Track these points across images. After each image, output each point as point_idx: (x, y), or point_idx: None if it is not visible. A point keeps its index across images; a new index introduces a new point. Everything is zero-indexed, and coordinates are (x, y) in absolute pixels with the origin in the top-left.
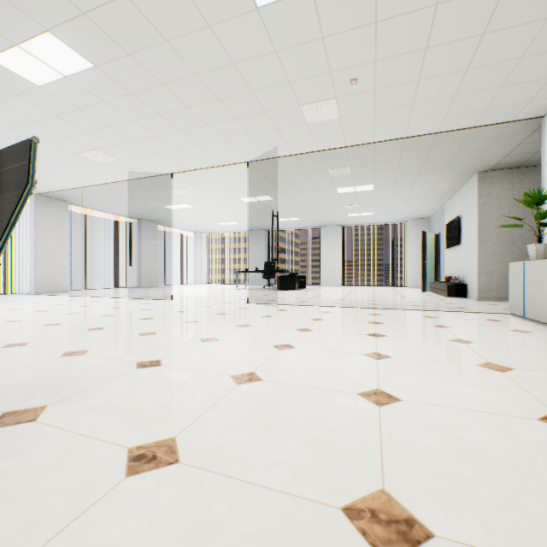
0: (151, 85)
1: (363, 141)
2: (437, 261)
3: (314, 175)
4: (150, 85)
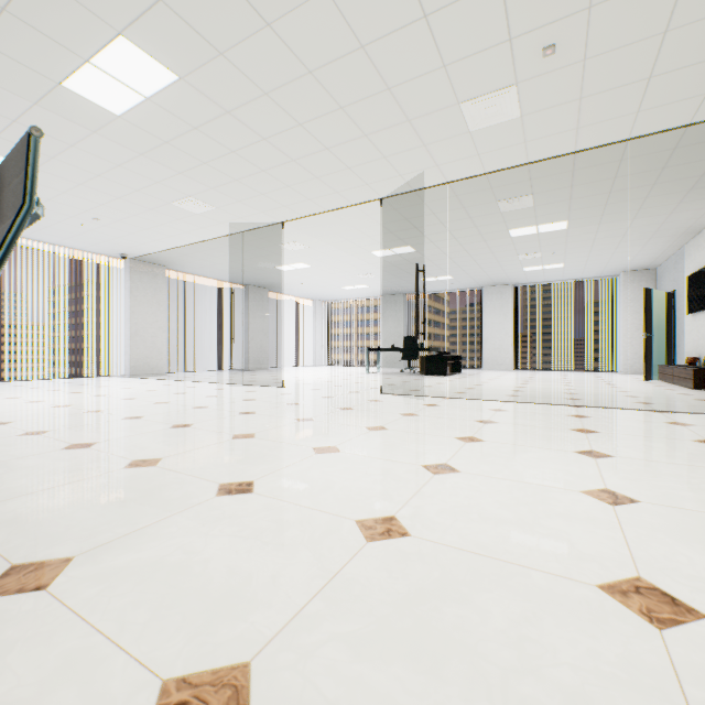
0: (251, 97)
1: (557, 152)
2: (669, 333)
3: (475, 212)
4: (250, 97)
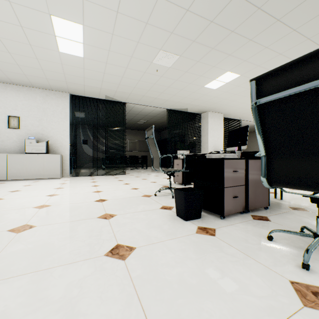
0: None
1: None
2: None
3: None
4: None
